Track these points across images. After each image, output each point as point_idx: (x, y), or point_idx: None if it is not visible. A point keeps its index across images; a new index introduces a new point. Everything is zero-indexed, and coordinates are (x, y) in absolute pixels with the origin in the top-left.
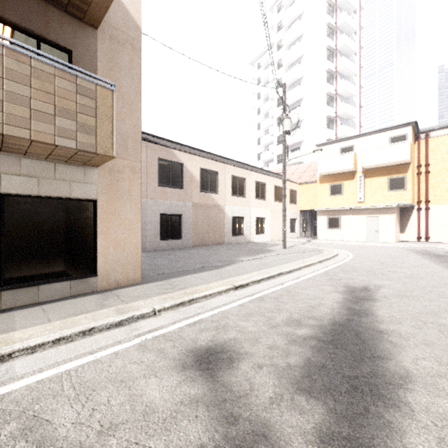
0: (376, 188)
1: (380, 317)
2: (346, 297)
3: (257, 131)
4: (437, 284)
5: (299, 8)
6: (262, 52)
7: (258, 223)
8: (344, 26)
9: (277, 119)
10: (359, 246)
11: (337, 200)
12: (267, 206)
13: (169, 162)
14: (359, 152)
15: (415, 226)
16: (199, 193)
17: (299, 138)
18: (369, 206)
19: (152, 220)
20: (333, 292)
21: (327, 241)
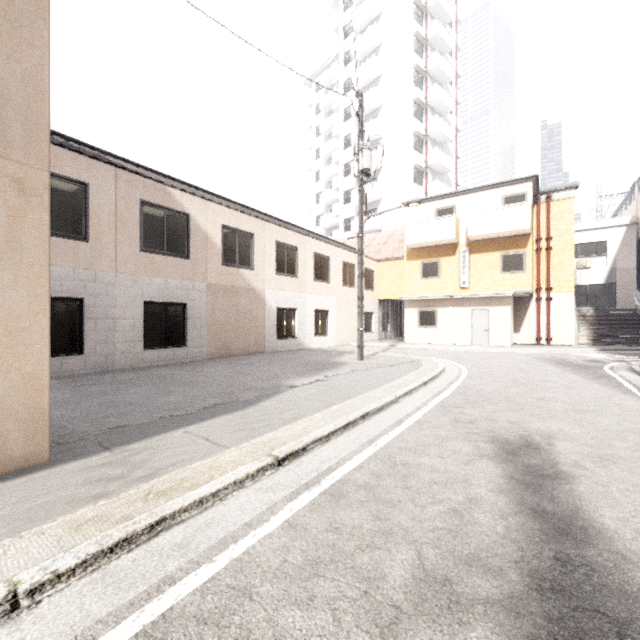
0: (486, 269)
1: (619, 539)
2: (510, 473)
3: (315, 183)
4: (632, 424)
5: (376, 6)
6: (323, 67)
7: (318, 319)
8: (437, 41)
9: (344, 166)
10: (466, 353)
11: (431, 285)
12: (332, 293)
13: (163, 209)
14: (462, 217)
15: (533, 323)
16: (219, 267)
17: (377, 196)
18: (477, 294)
19: (127, 312)
20: (479, 459)
21: (420, 346)
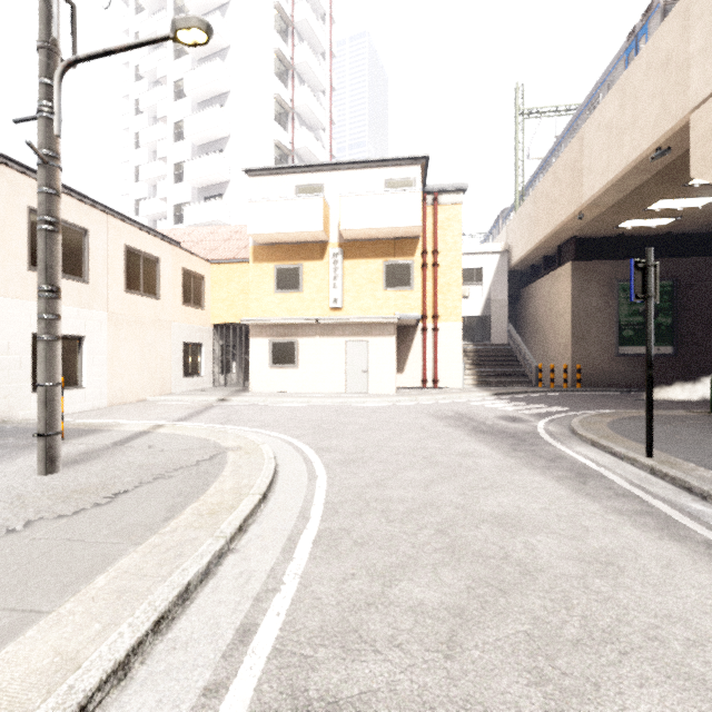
0: (365, 282)
1: None
2: None
3: (134, 149)
4: None
5: None
6: None
7: None
8: None
9: (175, 125)
10: (336, 412)
11: (290, 303)
12: (95, 302)
13: None
14: (333, 203)
15: (419, 360)
16: None
17: (222, 174)
18: (353, 317)
19: None
20: None
21: (268, 399)
